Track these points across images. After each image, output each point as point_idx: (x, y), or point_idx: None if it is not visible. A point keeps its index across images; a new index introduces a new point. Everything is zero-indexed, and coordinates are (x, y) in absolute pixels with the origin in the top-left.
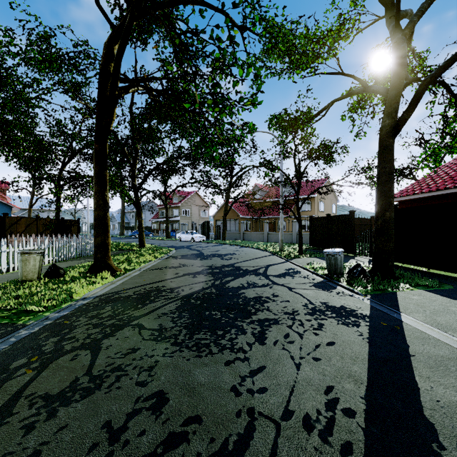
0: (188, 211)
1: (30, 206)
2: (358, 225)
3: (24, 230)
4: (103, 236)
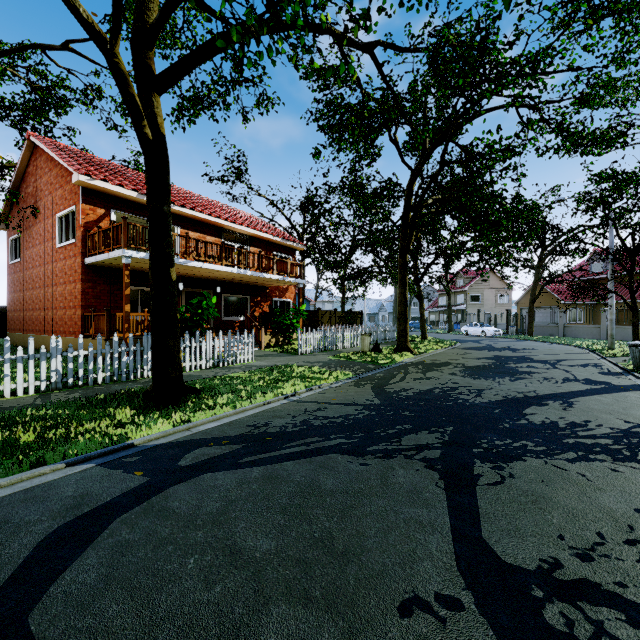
0: (479, 296)
1: (315, 299)
2: None
3: (328, 321)
4: (404, 325)
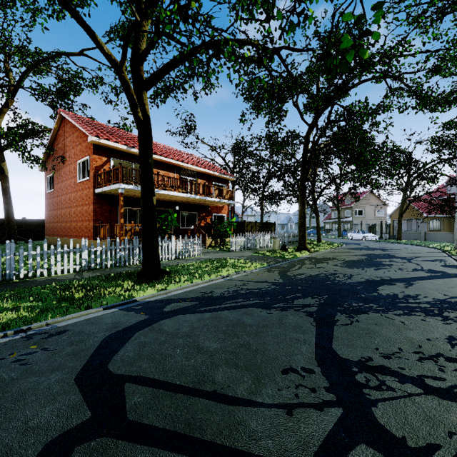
0: (361, 211)
1: (242, 214)
2: None
3: (251, 229)
4: (303, 232)
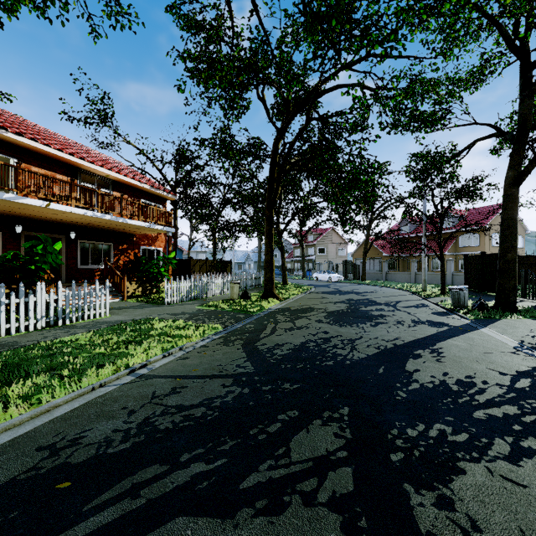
0: (324, 249)
1: (189, 249)
2: (535, 264)
3: (200, 270)
4: (271, 273)
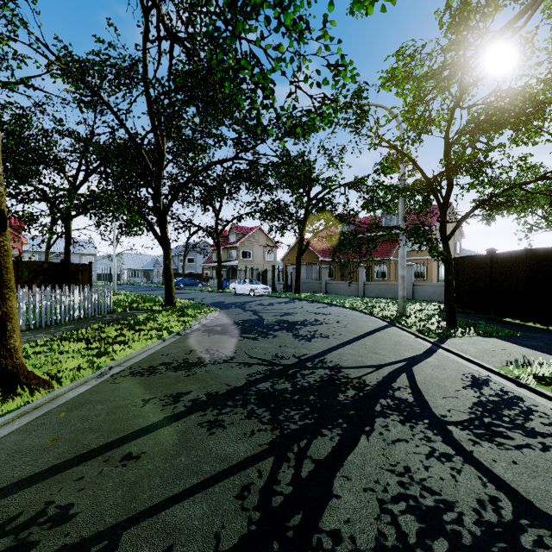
0: (249, 252)
1: (47, 248)
2: None
3: None
4: None
